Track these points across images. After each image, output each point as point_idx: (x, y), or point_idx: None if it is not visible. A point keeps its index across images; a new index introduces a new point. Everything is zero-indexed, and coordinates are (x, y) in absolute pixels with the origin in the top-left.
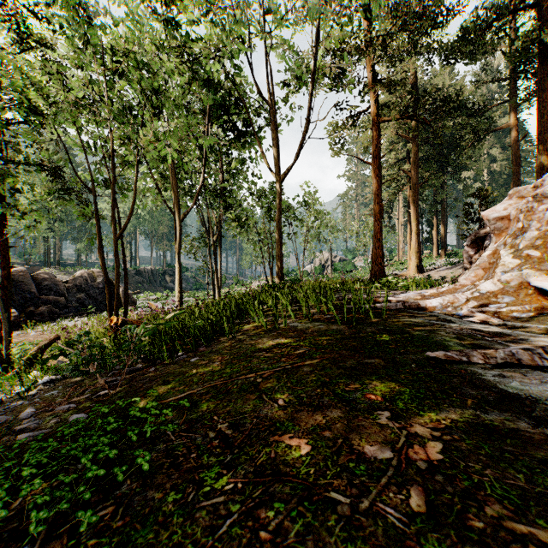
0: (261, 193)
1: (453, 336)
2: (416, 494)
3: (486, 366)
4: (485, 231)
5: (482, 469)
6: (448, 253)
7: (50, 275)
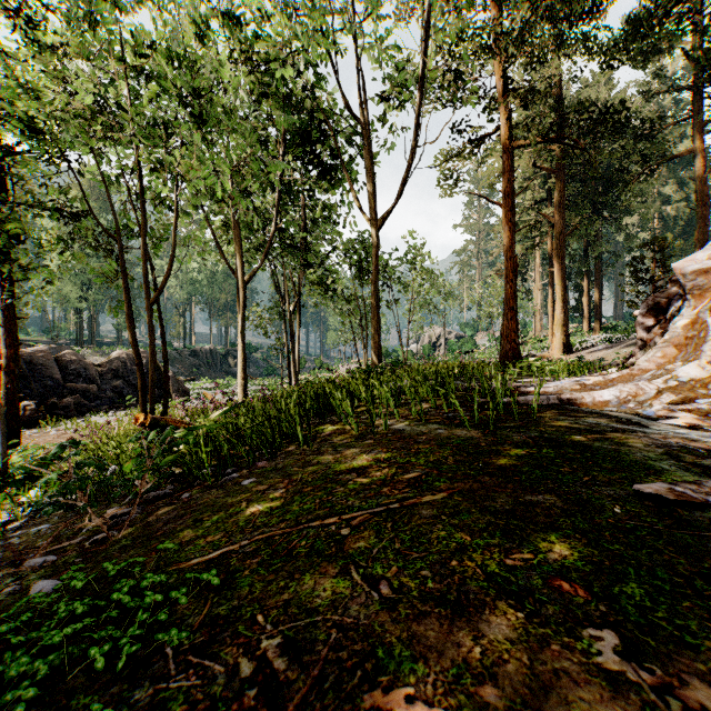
0: (352, 247)
1: (659, 452)
2: None
3: None
4: (669, 294)
5: None
6: (604, 326)
7: (79, 356)
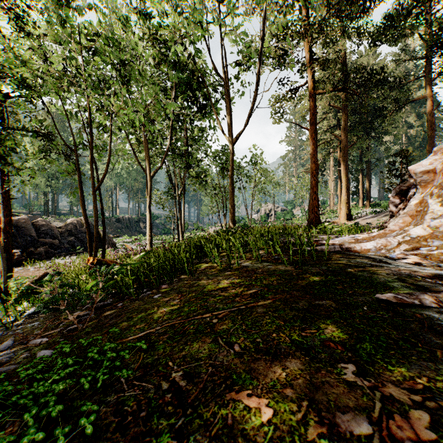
0: (217, 155)
1: (394, 277)
2: None
3: (440, 310)
4: (409, 184)
5: None
6: (372, 203)
7: (47, 222)
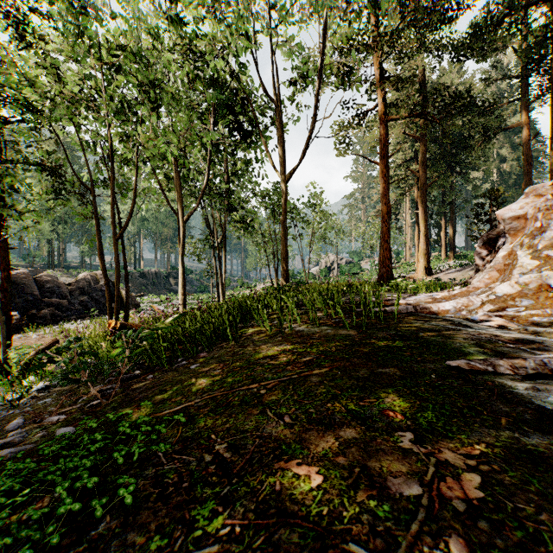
0: (266, 194)
1: (472, 343)
2: (457, 548)
3: (515, 378)
4: (498, 232)
5: (535, 513)
6: (456, 254)
7: (53, 277)
